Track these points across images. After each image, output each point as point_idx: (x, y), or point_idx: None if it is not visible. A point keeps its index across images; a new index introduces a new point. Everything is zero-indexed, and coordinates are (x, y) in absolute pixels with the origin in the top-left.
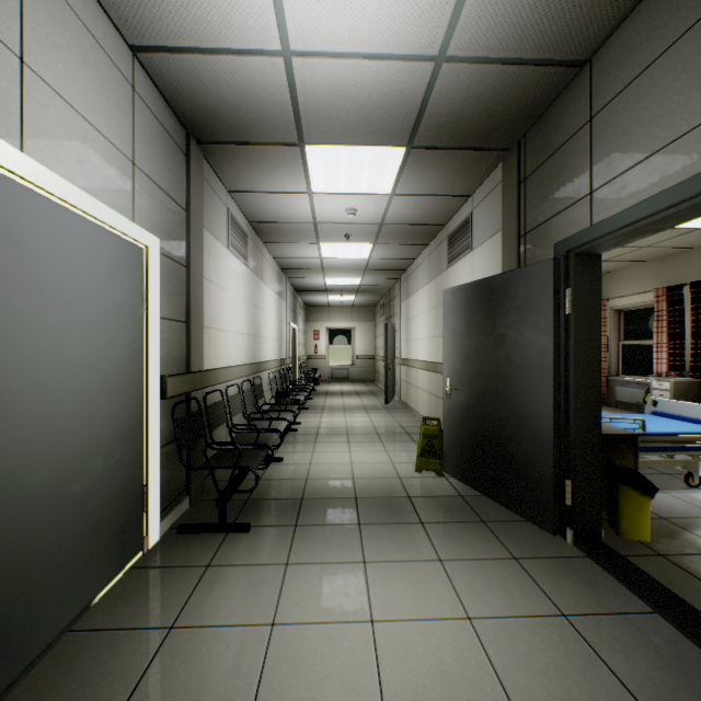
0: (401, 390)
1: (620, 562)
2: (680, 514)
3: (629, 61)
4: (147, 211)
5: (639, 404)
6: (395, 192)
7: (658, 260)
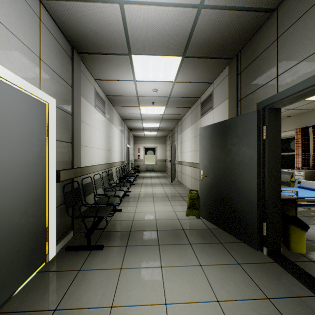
0: (178, 175)
1: (293, 266)
2: None
3: (299, 6)
4: (48, 85)
5: (288, 182)
6: (176, 80)
7: (297, 115)
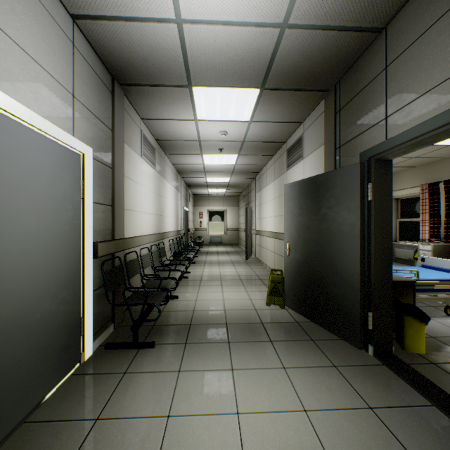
0: (256, 251)
1: (406, 369)
2: (443, 334)
3: (413, 27)
4: (83, 129)
5: (410, 260)
6: (253, 119)
7: (423, 166)
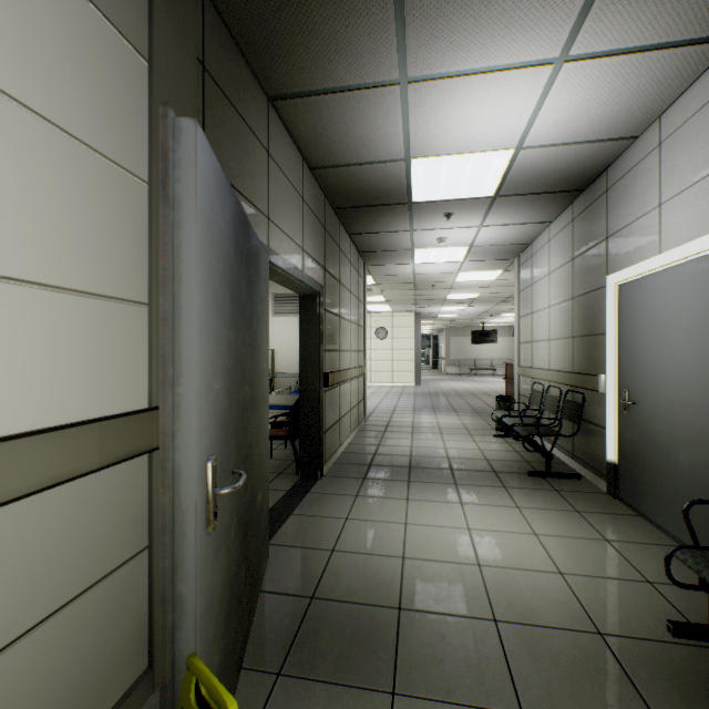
0: None
1: None
2: None
3: (284, 158)
4: None
5: None
6: None
7: None
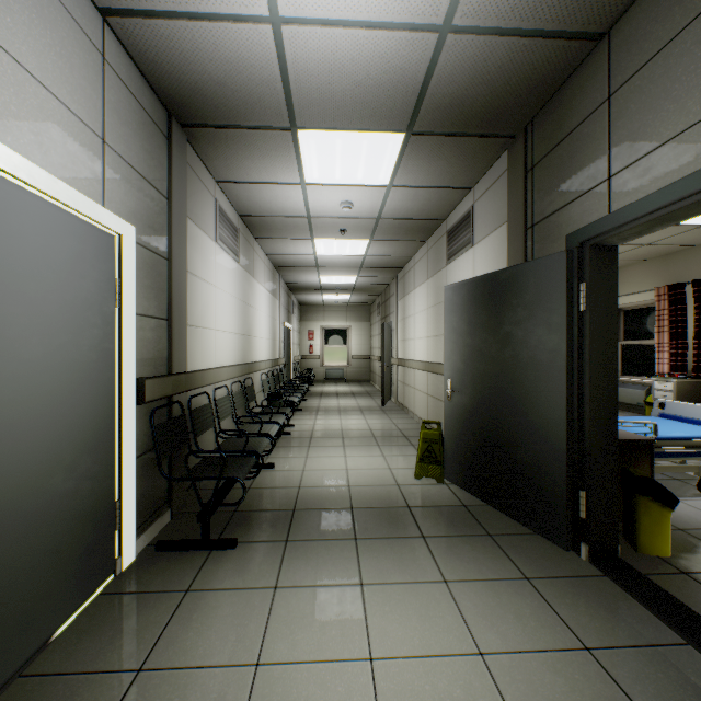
0: (397, 391)
1: (642, 582)
2: (698, 524)
3: (655, 29)
4: (120, 196)
5: (639, 405)
6: (393, 183)
7: (659, 258)
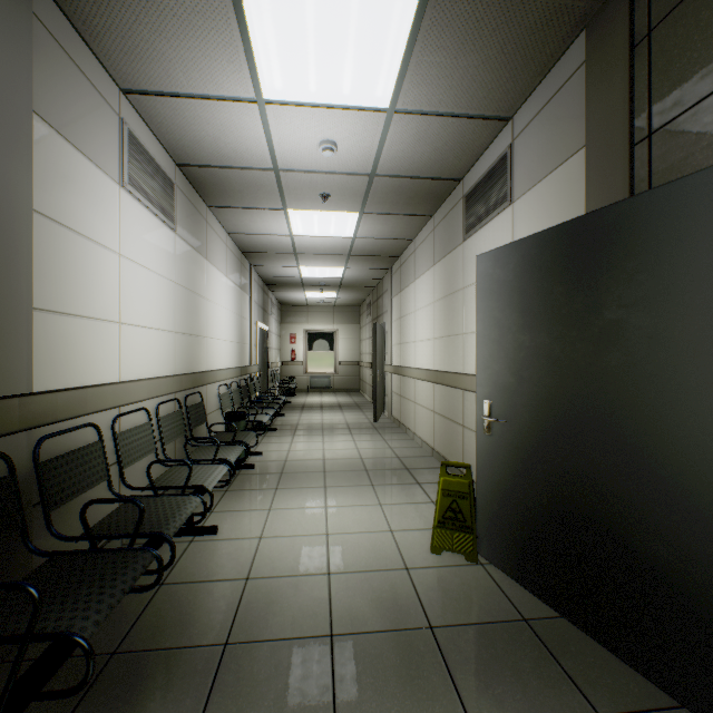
0: (392, 404)
1: None
2: None
3: None
4: None
5: None
6: (397, 105)
7: None
